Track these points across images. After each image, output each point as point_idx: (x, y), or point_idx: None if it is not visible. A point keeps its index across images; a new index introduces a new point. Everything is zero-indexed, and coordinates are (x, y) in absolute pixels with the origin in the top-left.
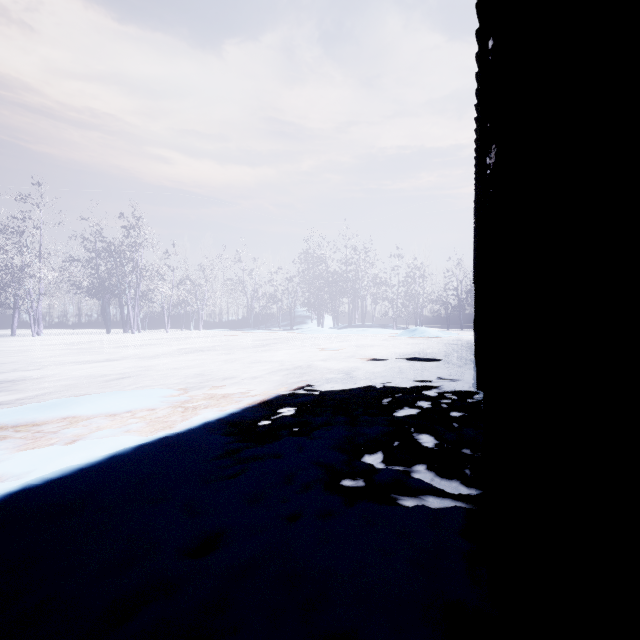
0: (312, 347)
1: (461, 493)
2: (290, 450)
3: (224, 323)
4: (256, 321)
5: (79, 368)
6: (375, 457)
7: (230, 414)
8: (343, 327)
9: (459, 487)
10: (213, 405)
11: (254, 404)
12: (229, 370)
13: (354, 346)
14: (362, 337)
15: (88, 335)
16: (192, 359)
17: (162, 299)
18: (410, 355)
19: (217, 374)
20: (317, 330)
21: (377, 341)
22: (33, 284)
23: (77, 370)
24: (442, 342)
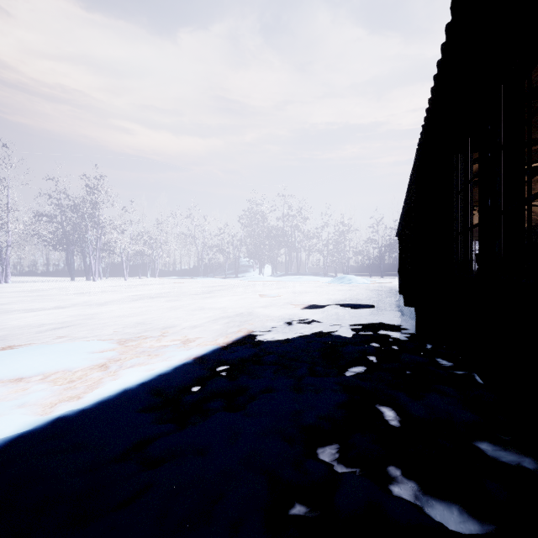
0: (253, 293)
1: (475, 535)
2: (219, 442)
3: (178, 272)
4: (206, 270)
5: (23, 316)
6: (331, 449)
7: (156, 377)
8: (281, 275)
9: (463, 515)
10: (141, 363)
11: (187, 361)
12: (171, 318)
13: (291, 292)
14: (298, 284)
15: (53, 282)
16: (139, 306)
17: (121, 250)
18: (343, 301)
19: (158, 323)
20: (258, 278)
21: (311, 288)
22: (1, 236)
23: (19, 319)
24: (368, 288)
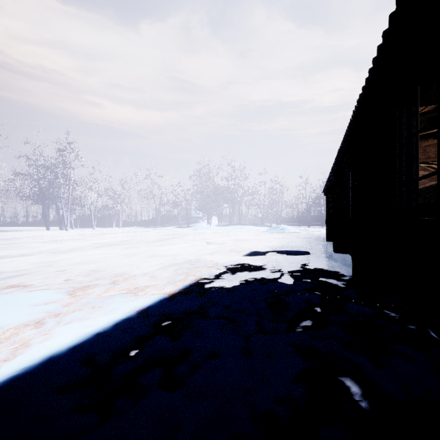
0: (202, 241)
1: None
2: None
3: (139, 222)
4: (162, 221)
5: None
6: None
7: (91, 338)
8: (225, 225)
9: None
10: (82, 318)
11: (130, 315)
12: (125, 265)
13: (234, 240)
14: (239, 232)
15: (30, 231)
16: (99, 253)
17: (90, 204)
18: (280, 248)
19: (112, 270)
20: (206, 227)
21: (251, 236)
22: None
23: None
24: (299, 236)
